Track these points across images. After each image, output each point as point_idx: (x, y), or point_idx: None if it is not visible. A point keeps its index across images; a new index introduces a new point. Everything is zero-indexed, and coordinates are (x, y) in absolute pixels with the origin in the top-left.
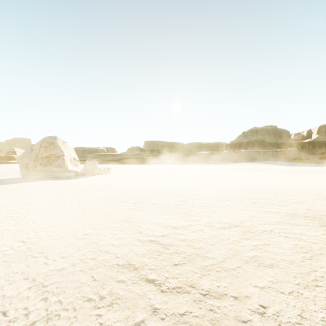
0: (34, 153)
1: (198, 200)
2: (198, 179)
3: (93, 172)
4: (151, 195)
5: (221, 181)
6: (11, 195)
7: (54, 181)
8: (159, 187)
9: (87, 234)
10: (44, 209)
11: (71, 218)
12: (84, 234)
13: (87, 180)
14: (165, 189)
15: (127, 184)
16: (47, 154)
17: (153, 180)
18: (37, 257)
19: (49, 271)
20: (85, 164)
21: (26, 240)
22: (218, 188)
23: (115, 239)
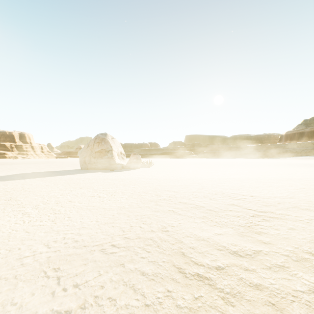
0: (89, 148)
1: (260, 206)
2: (250, 176)
3: (137, 165)
4: (194, 193)
5: (283, 179)
6: (66, 186)
7: (103, 173)
8: (203, 184)
9: (115, 246)
10: (84, 203)
11: (105, 217)
12: (112, 244)
13: (131, 173)
14: (211, 187)
15: (168, 179)
16: (99, 148)
17: (195, 175)
18: (49, 277)
19: (49, 313)
20: (130, 158)
21: (51, 243)
22: (283, 189)
23: (147, 261)
